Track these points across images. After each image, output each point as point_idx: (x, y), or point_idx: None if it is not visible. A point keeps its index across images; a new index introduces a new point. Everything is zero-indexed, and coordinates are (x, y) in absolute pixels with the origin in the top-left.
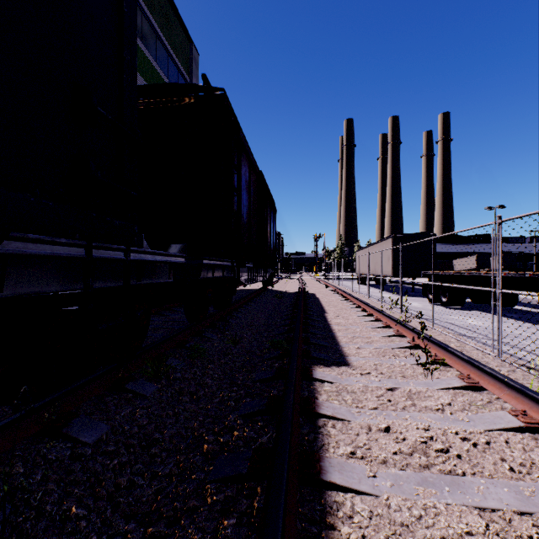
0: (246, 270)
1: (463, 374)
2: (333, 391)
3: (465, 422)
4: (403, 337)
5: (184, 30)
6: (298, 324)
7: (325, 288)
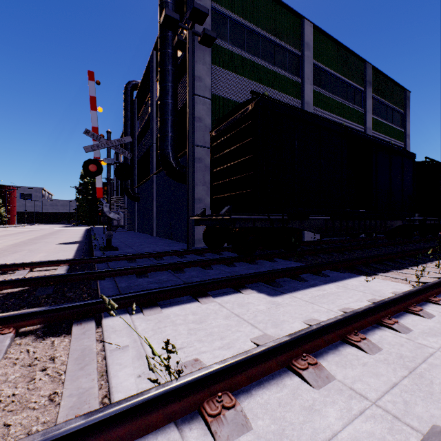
0: None
1: None
2: None
3: None
4: None
5: (401, 88)
6: None
7: None
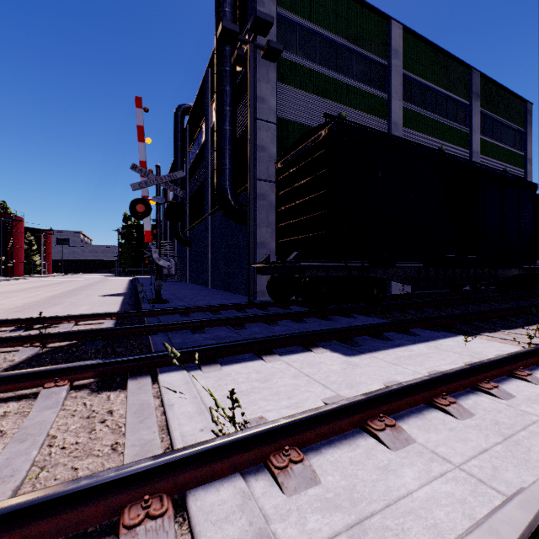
0: None
1: None
2: None
3: None
4: None
5: (519, 99)
6: None
7: None
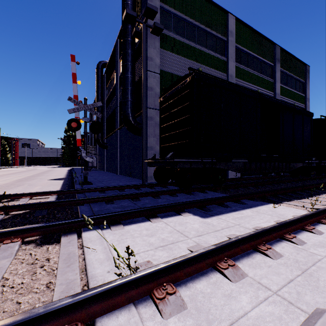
0: None
1: None
2: None
3: None
4: None
5: (302, 63)
6: None
7: None
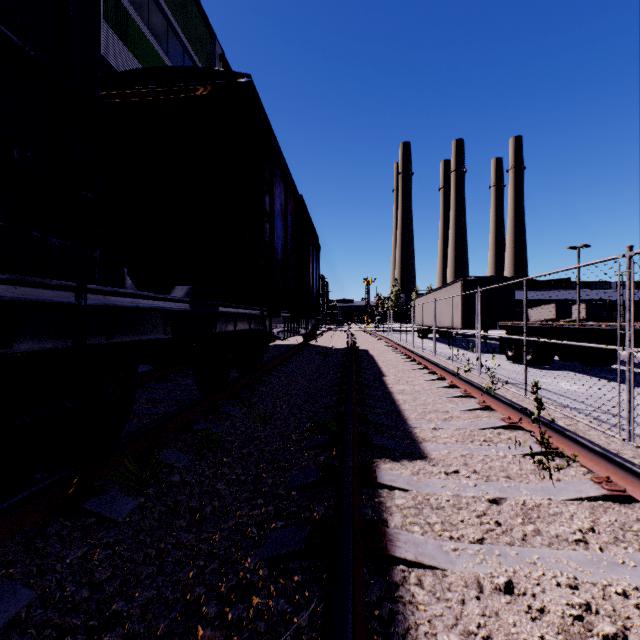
0: (281, 321)
1: (592, 471)
2: (409, 506)
3: (630, 568)
4: (492, 411)
5: (205, 21)
6: (351, 395)
7: (380, 343)
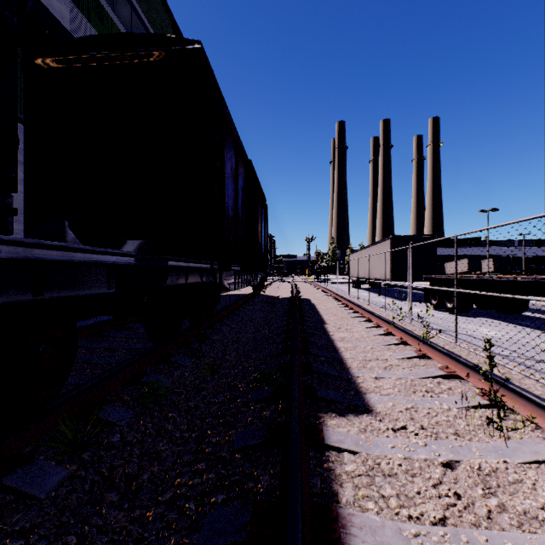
0: (232, 274)
1: (540, 427)
2: (360, 473)
3: None
4: (428, 359)
5: (166, 8)
6: (296, 344)
7: (320, 293)
